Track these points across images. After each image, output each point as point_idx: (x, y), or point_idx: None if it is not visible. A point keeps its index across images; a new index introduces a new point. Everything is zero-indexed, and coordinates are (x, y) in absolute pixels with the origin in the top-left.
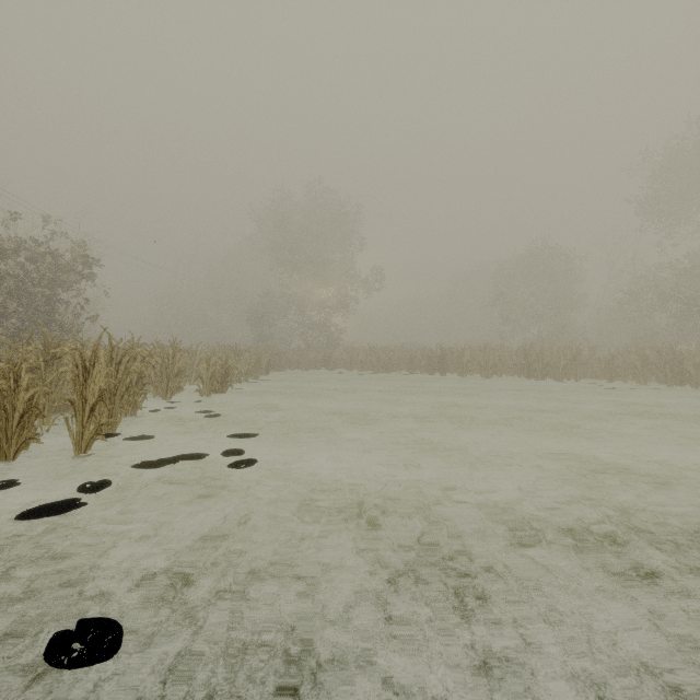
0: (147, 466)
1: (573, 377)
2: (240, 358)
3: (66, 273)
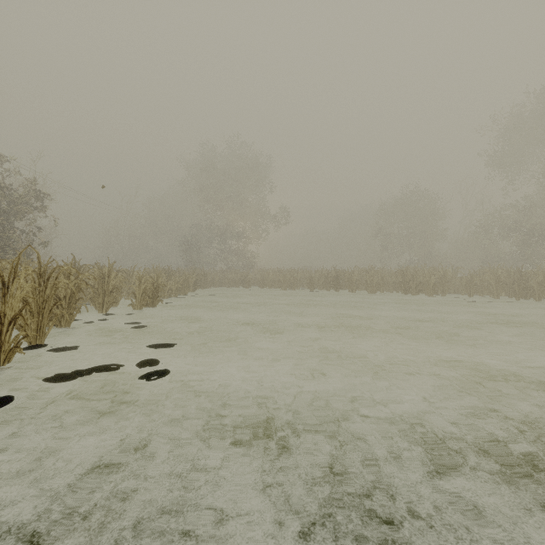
0: (58, 379)
1: (441, 293)
2: (171, 277)
3: (18, 205)
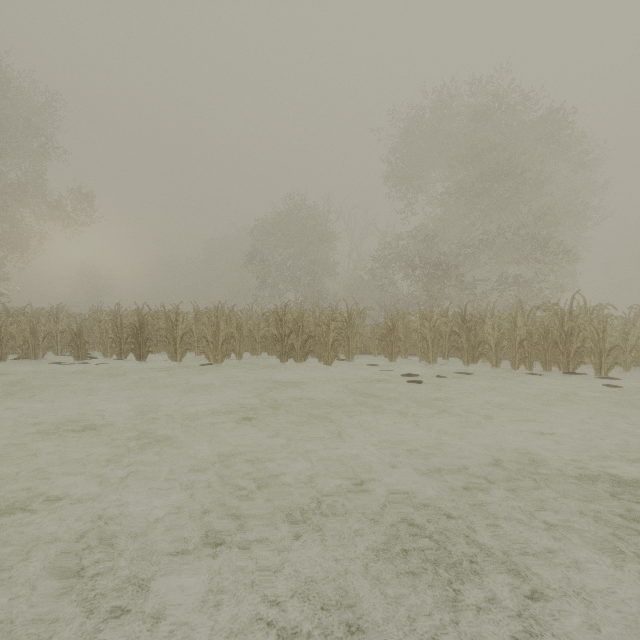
0: None
1: (345, 355)
2: None
3: None
